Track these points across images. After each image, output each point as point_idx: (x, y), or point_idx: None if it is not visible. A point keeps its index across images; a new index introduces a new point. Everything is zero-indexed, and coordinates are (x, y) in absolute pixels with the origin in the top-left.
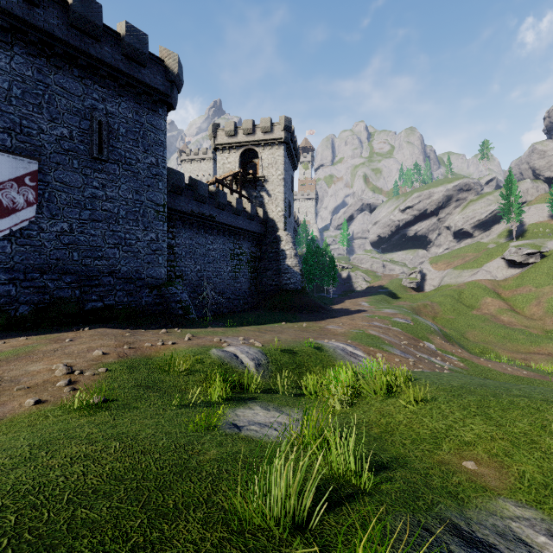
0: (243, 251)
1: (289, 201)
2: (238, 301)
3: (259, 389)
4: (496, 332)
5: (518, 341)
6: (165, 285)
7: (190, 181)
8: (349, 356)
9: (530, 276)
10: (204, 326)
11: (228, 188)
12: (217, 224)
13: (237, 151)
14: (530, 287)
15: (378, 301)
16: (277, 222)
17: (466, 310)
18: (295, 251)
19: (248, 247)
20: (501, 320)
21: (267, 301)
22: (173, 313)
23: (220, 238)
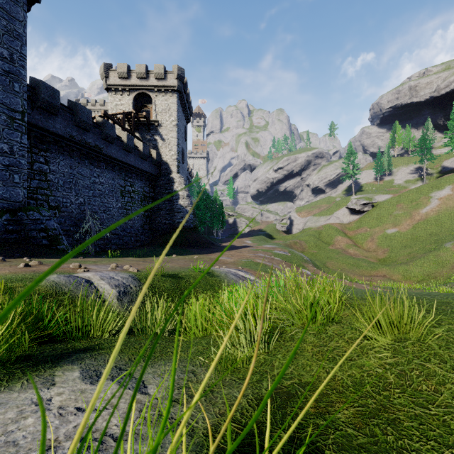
0: (135, 189)
1: (183, 148)
2: (129, 238)
3: (114, 328)
4: (347, 261)
5: (362, 268)
6: (23, 209)
7: (70, 105)
8: (242, 280)
9: (366, 220)
10: (74, 256)
11: (119, 126)
12: (104, 156)
13: (130, 94)
14: (366, 228)
15: (259, 240)
16: (171, 165)
17: (324, 246)
18: (188, 192)
19: (141, 186)
20: (349, 253)
21: (160, 239)
22: (32, 242)
23: (109, 172)
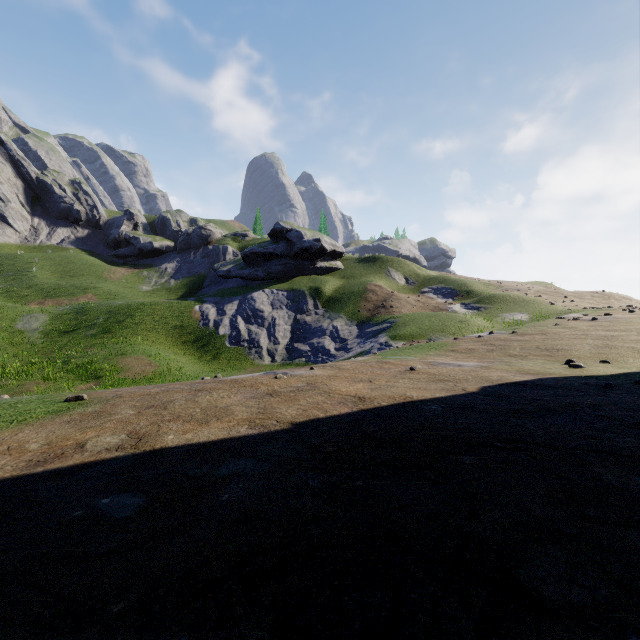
0: None
1: None
2: None
3: None
4: None
5: None
6: None
7: None
8: None
9: None
10: None
11: None
12: None
13: None
14: None
15: None
16: None
17: None
18: None
19: None
20: None
21: None
22: None
23: None
